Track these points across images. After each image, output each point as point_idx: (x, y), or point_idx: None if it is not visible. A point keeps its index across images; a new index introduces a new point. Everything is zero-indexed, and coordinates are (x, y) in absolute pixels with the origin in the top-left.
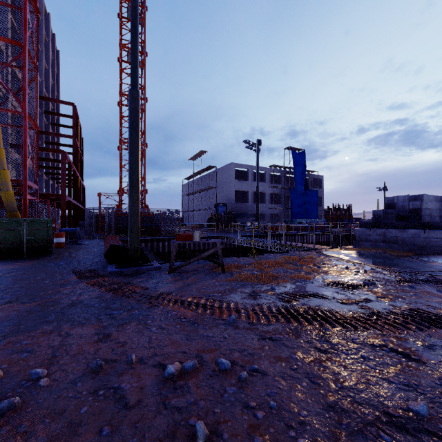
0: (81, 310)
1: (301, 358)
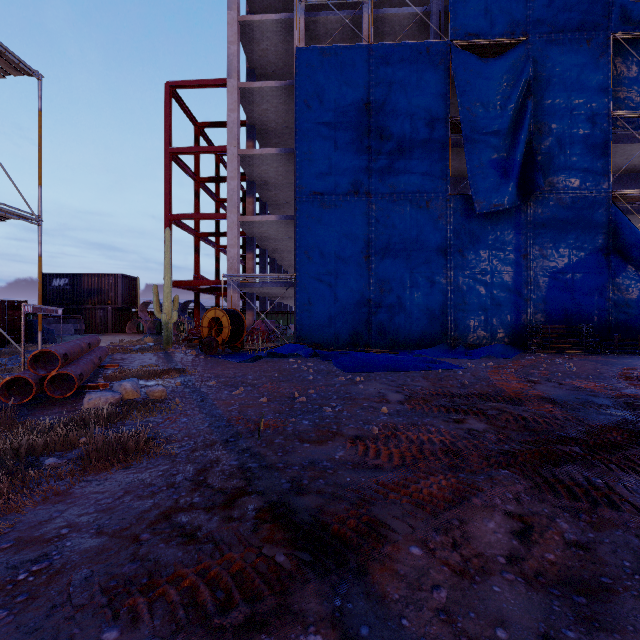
0: (614, 363)
1: (584, 373)
